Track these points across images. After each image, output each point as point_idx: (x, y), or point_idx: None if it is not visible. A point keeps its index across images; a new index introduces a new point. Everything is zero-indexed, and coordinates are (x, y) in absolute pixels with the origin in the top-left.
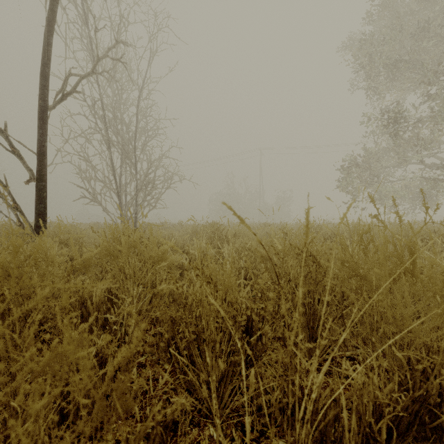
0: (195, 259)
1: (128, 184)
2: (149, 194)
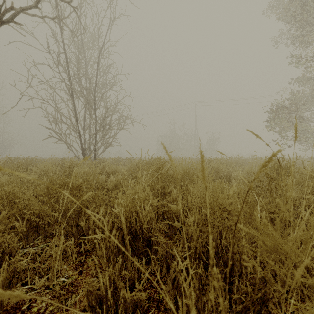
0: (121, 224)
1: (89, 126)
2: (106, 134)
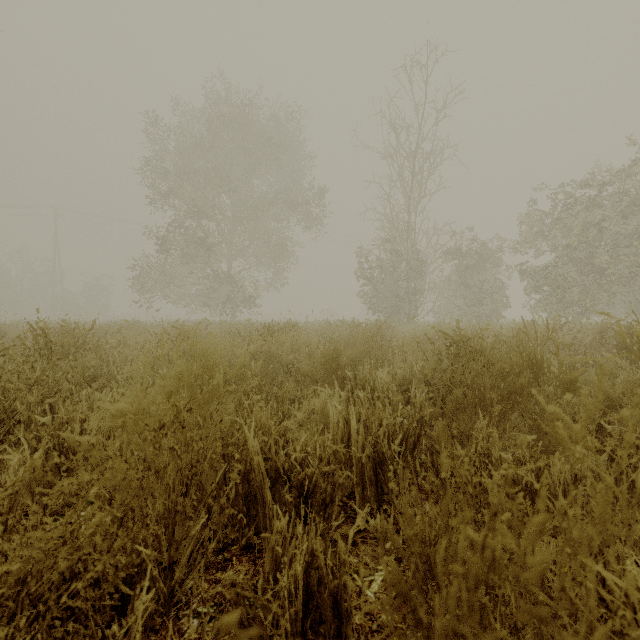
0: None
1: None
2: None
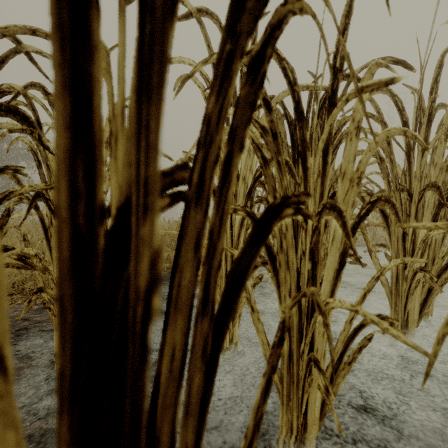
0: None
1: None
2: None
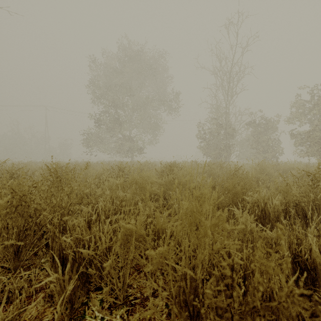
0: None
1: None
2: None
